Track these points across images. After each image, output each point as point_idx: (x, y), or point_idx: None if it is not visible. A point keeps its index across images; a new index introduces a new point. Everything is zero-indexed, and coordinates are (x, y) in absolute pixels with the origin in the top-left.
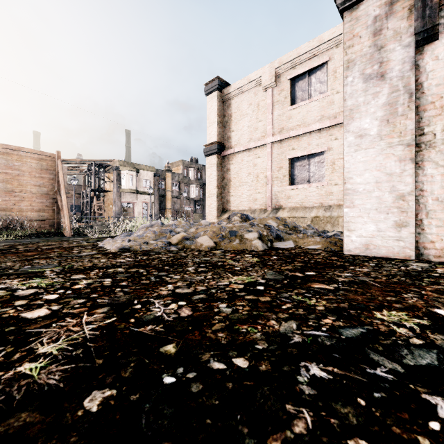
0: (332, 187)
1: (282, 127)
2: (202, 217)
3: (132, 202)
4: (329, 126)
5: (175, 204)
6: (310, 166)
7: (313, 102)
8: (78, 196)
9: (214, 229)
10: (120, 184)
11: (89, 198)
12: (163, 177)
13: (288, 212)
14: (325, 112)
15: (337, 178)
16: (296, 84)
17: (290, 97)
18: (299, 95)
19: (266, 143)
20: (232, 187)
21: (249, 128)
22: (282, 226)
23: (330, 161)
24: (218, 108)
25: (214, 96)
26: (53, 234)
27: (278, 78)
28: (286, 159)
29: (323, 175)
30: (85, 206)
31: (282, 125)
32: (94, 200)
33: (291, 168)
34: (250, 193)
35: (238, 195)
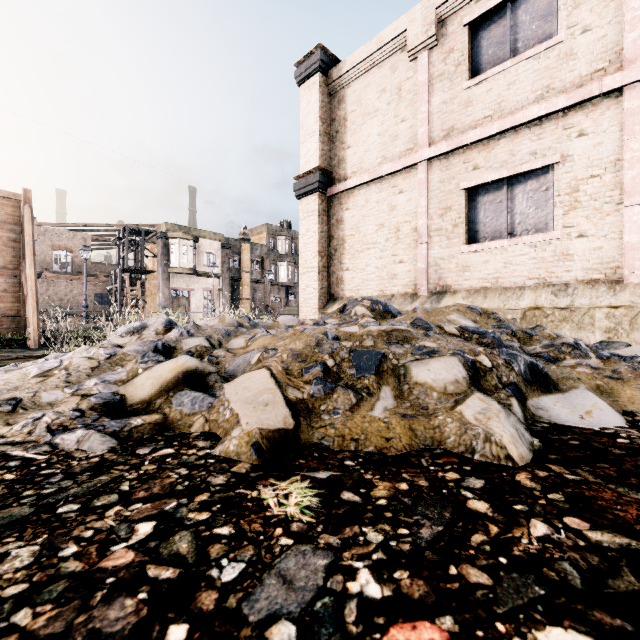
0: (572, 243)
1: (451, 127)
2: (297, 312)
3: (188, 289)
4: (564, 108)
5: (255, 292)
6: (514, 202)
7: (522, 62)
8: (105, 280)
9: (296, 343)
10: (168, 261)
11: (119, 282)
12: (236, 251)
13: (466, 299)
14: (552, 80)
15: (584, 222)
16: (481, 35)
17: (468, 62)
18: (488, 55)
19: (415, 163)
20: (348, 254)
21: (380, 138)
22: (496, 330)
23: (566, 186)
24: (321, 106)
25: (312, 84)
26: (3, 342)
27: (442, 27)
28: (459, 190)
29: (548, 218)
30: (114, 295)
31: (449, 123)
32: (126, 285)
33: (469, 208)
34: (382, 264)
35: (360, 269)
